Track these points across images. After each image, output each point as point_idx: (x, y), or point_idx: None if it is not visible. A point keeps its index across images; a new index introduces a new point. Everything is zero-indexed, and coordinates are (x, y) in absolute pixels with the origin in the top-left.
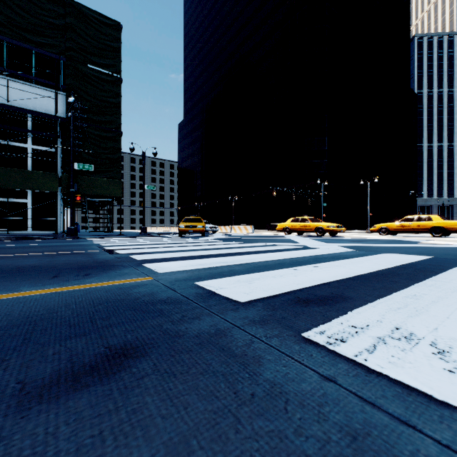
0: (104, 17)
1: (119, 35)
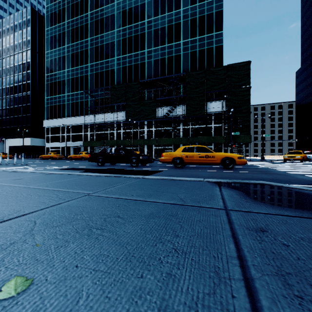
0: (242, 63)
1: (249, 66)
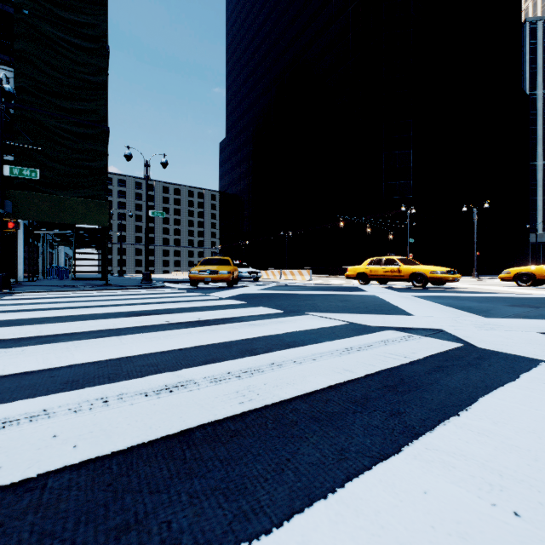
0: None
1: None
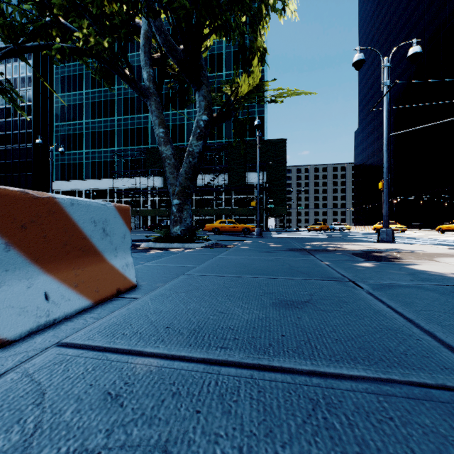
0: (279, 139)
1: (285, 144)
